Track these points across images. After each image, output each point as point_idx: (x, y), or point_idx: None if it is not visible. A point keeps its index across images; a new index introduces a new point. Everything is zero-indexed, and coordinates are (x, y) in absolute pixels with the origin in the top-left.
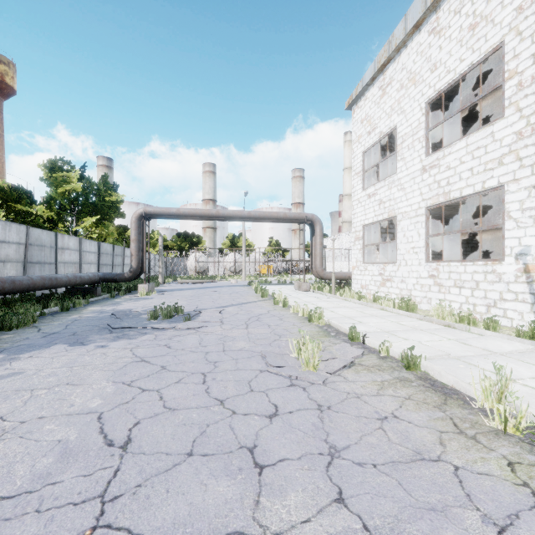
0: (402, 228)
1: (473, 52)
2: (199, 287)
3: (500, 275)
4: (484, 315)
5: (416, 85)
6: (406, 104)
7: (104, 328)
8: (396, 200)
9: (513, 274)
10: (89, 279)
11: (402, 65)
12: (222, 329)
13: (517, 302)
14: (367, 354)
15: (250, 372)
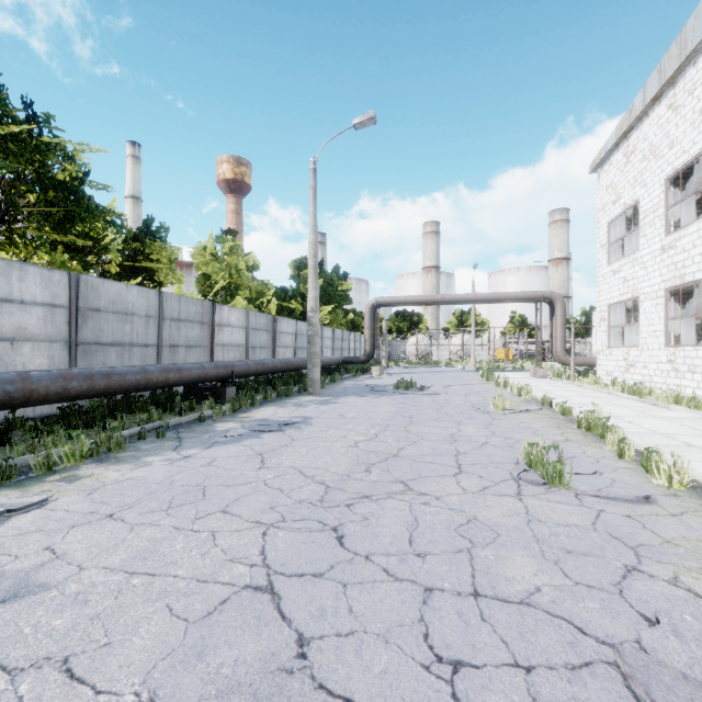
0: (644, 310)
1: None
2: (423, 371)
3: None
4: None
5: (656, 160)
6: (648, 178)
7: (369, 392)
8: (639, 279)
9: None
10: (337, 361)
11: (644, 135)
12: (447, 396)
13: None
14: (545, 410)
15: (462, 410)
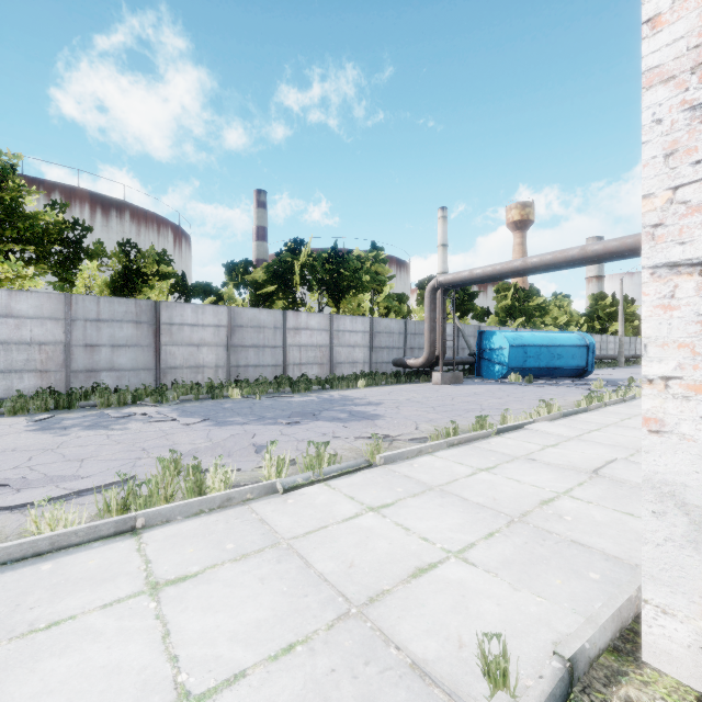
0: None
1: None
2: None
3: None
4: None
5: None
6: None
7: None
8: None
9: None
10: (628, 356)
11: None
12: None
13: None
14: None
15: None
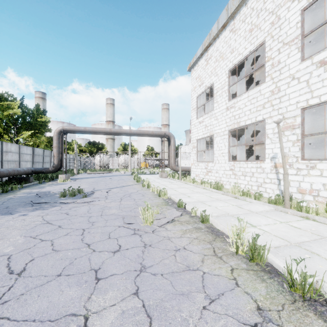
0: (216, 142)
1: (251, 44)
2: (100, 176)
3: (263, 169)
4: (256, 191)
5: (223, 60)
6: (219, 71)
7: (29, 203)
8: (214, 125)
9: (269, 168)
10: (24, 172)
11: (216, 48)
12: (105, 202)
13: (271, 184)
14: (184, 215)
15: (112, 227)
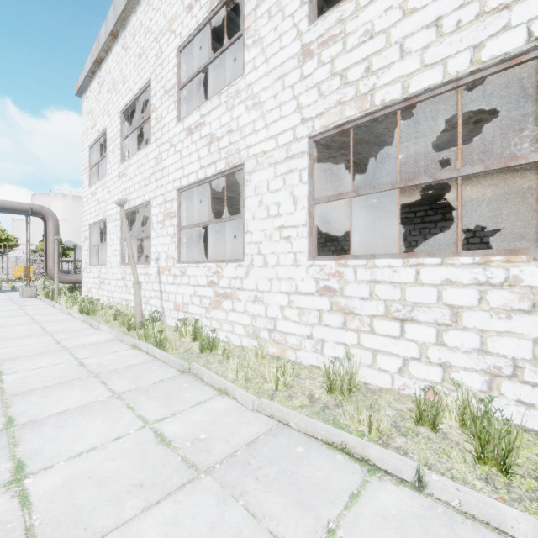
0: (109, 231)
1: (140, 79)
2: None
3: (150, 276)
4: (144, 311)
5: (116, 93)
6: (111, 109)
7: None
8: (107, 202)
9: (155, 275)
10: None
11: (109, 69)
12: None
13: (156, 298)
14: None
15: None
